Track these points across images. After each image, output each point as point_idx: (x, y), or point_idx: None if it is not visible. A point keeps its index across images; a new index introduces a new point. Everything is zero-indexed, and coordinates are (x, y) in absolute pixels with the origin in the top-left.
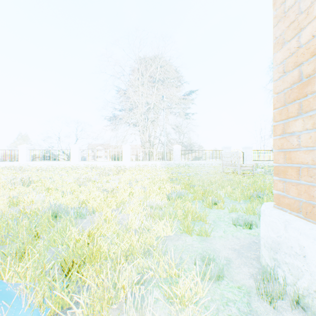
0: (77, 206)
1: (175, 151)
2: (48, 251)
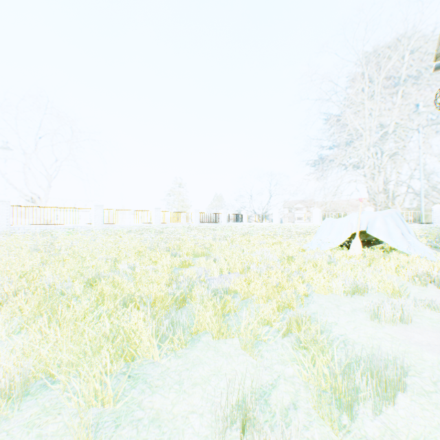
0: None
1: (434, 212)
2: None
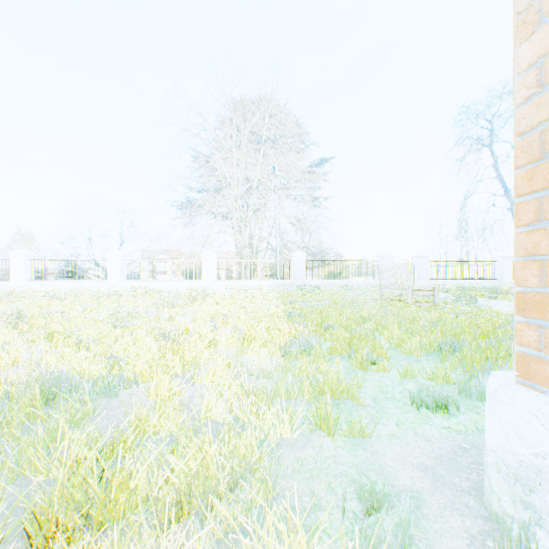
0: (103, 371)
1: (295, 263)
2: (18, 482)
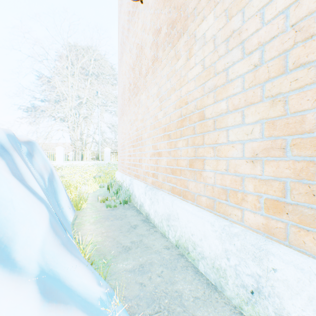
0: None
1: (106, 153)
2: None
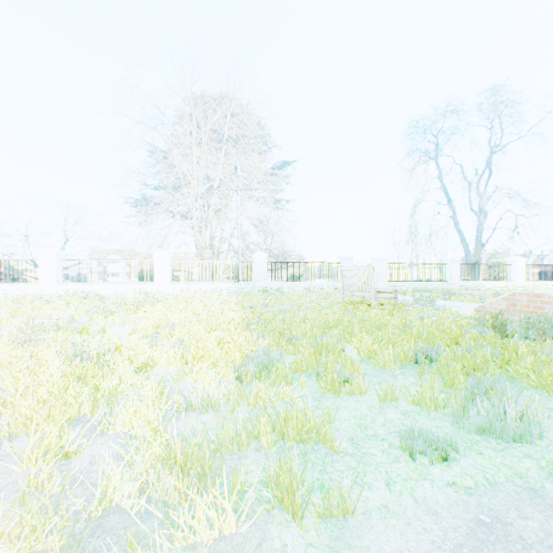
0: None
1: (256, 265)
2: None
